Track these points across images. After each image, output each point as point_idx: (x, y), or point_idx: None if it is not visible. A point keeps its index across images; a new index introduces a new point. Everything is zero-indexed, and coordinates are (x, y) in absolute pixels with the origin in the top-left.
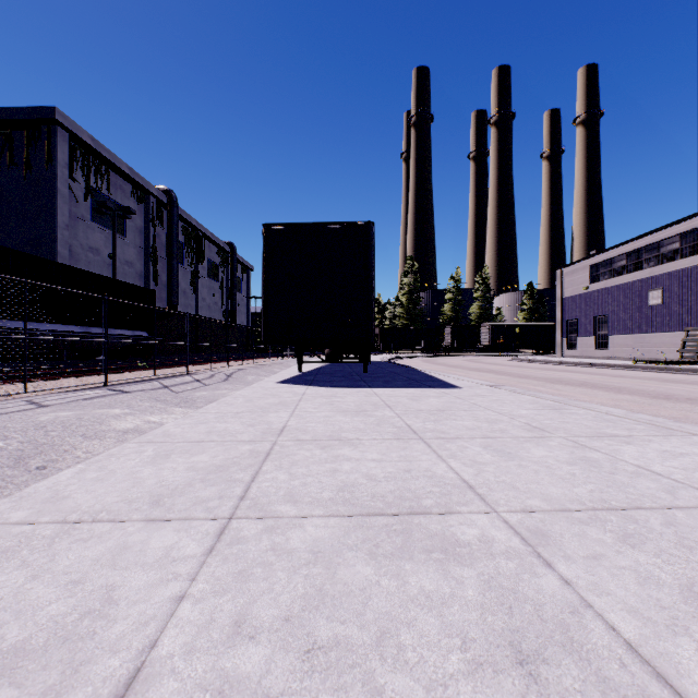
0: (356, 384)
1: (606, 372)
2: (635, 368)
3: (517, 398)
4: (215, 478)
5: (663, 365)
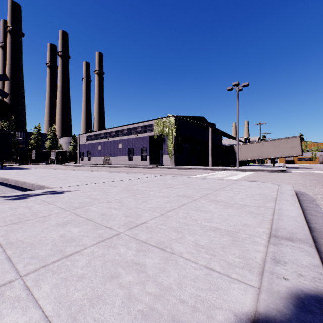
0: (6, 169)
1: (83, 167)
2: (91, 166)
3: (47, 169)
4: (7, 173)
5: (96, 165)
